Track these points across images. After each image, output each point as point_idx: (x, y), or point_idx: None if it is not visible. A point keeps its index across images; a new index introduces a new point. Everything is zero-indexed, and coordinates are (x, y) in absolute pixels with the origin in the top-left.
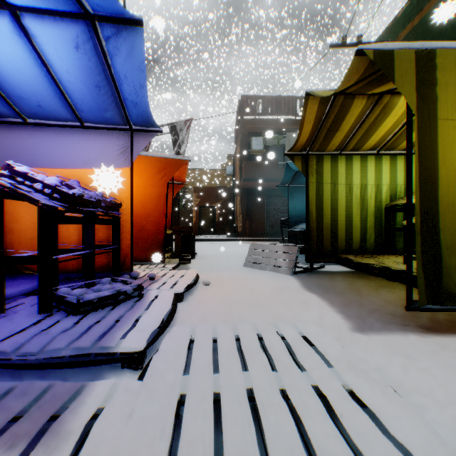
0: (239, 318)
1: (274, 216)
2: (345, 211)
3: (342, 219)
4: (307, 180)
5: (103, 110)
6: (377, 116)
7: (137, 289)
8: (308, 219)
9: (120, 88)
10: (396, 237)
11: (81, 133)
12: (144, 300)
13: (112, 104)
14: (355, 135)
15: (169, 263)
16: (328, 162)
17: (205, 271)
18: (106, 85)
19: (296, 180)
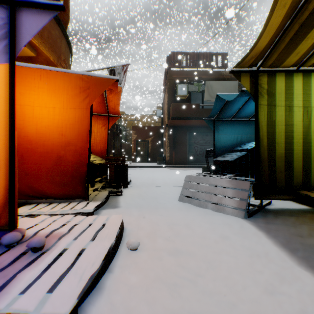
0: None
1: (195, 148)
2: (301, 139)
3: (298, 148)
4: (257, 102)
5: None
6: None
7: None
8: (258, 147)
9: None
10: None
11: None
12: None
13: None
14: None
15: (94, 199)
16: (281, 80)
17: (136, 209)
18: None
19: (223, 114)
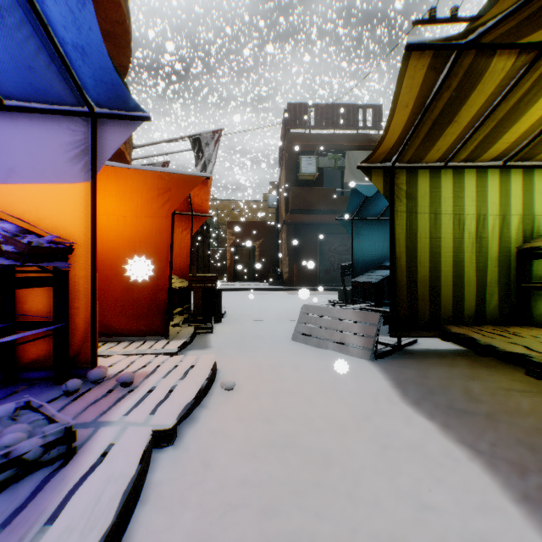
0: (286, 528)
1: (330, 259)
2: (451, 257)
3: (447, 269)
4: (392, 208)
5: (26, 69)
6: (523, 95)
7: (56, 442)
8: (394, 268)
9: (45, 15)
10: (532, 297)
11: (2, 120)
12: (66, 473)
13: (40, 55)
14: (475, 133)
15: (176, 337)
16: (424, 179)
17: (232, 350)
18: (14, 5)
19: (365, 211)
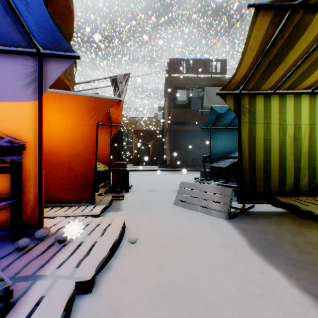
0: None
1: (194, 152)
2: (278, 152)
3: (275, 160)
4: (239, 120)
5: None
6: None
7: None
8: (241, 159)
9: None
10: None
11: None
12: None
13: None
14: (295, 70)
15: (99, 203)
16: (260, 101)
17: (136, 212)
18: None
19: (218, 123)
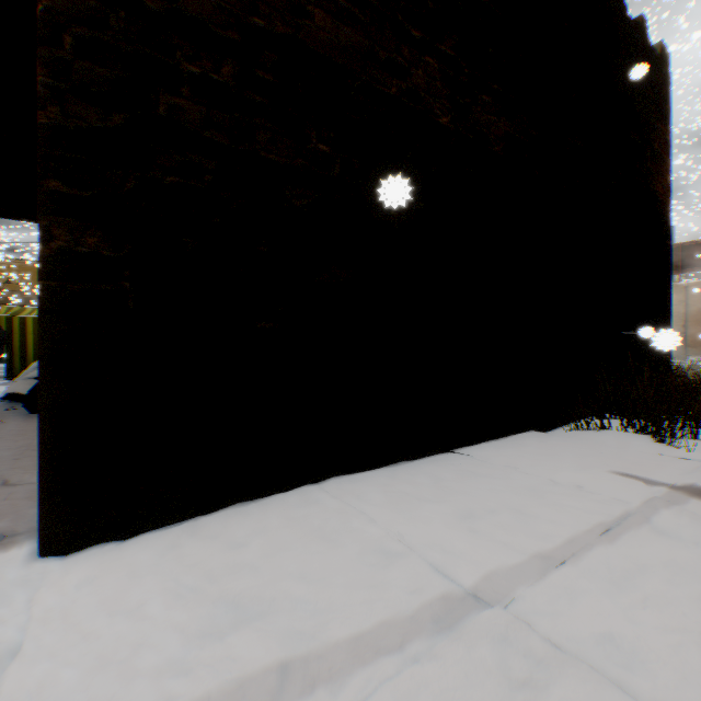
0: None
1: None
2: None
3: None
4: None
5: None
6: None
7: None
8: None
9: None
10: None
11: None
12: None
13: None
14: None
15: None
16: None
17: None
18: None
19: None
